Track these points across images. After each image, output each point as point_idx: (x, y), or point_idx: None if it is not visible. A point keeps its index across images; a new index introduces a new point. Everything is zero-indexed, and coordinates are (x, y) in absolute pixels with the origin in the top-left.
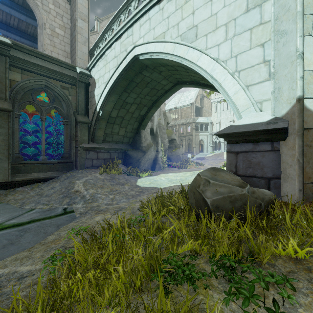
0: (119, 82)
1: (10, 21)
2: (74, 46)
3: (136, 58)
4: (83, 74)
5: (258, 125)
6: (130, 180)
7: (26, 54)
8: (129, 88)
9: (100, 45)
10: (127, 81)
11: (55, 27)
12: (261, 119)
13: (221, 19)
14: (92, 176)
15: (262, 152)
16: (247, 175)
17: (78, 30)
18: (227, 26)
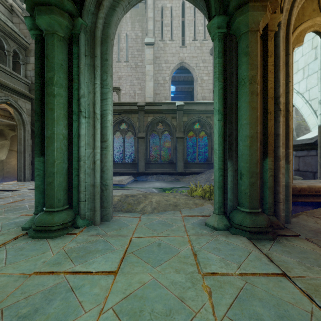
0: None
1: (180, 79)
2: None
3: None
4: None
5: (305, 140)
6: None
7: (189, 105)
8: None
9: None
10: None
11: (203, 76)
12: (312, 136)
13: (300, 64)
14: None
15: (311, 156)
16: (304, 171)
17: None
18: (304, 69)
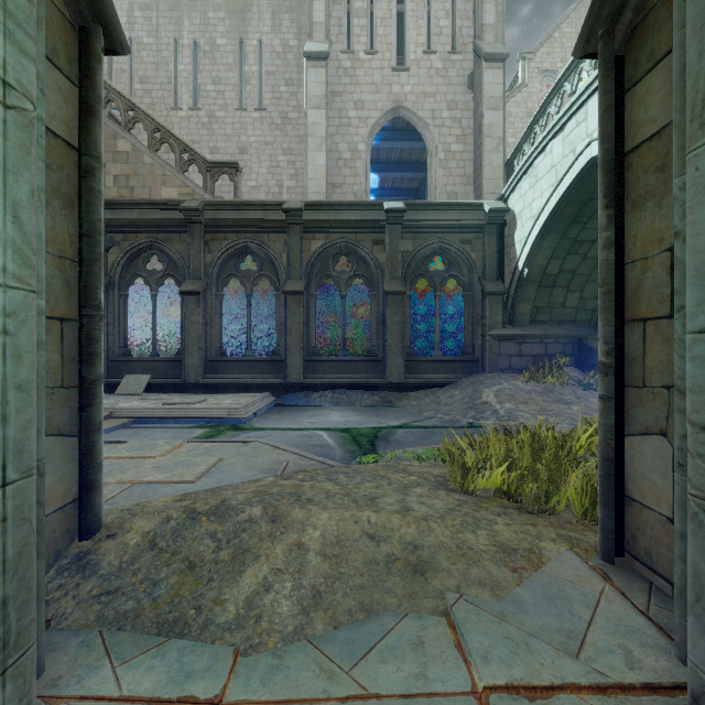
0: (559, 212)
1: (390, 157)
2: (479, 161)
3: (593, 162)
4: (495, 211)
5: None
6: (588, 398)
7: (419, 212)
8: (585, 214)
9: (524, 149)
10: (577, 204)
11: (450, 143)
12: None
13: None
14: (509, 384)
15: None
16: None
17: (486, 131)
18: None
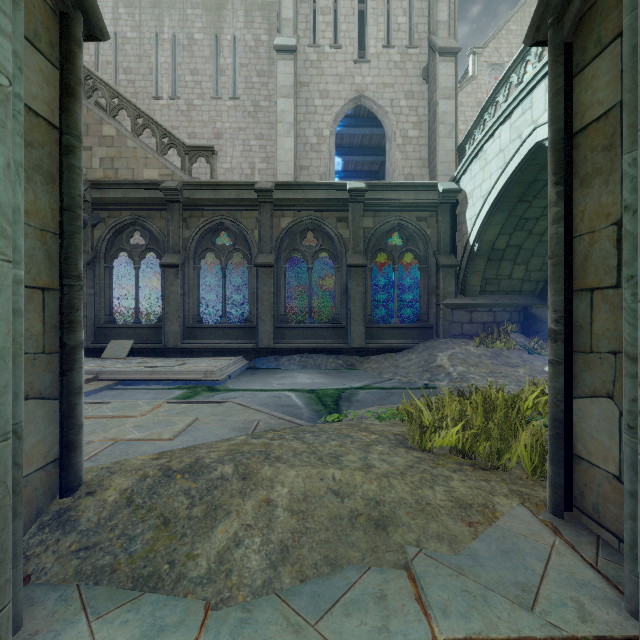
0: (507, 192)
1: (353, 142)
2: (434, 146)
3: (538, 146)
4: (448, 191)
5: None
6: (533, 361)
7: (379, 191)
8: (530, 194)
9: (474, 134)
10: (523, 185)
11: (407, 130)
12: None
13: None
14: (461, 349)
15: None
16: None
17: (440, 119)
18: None
